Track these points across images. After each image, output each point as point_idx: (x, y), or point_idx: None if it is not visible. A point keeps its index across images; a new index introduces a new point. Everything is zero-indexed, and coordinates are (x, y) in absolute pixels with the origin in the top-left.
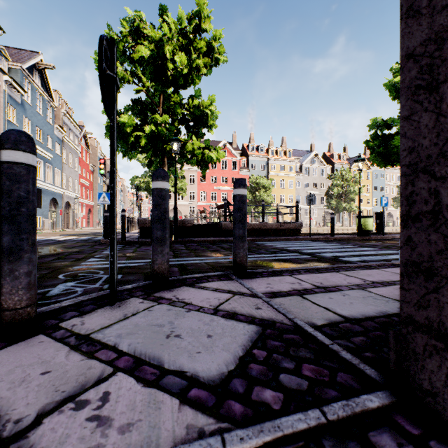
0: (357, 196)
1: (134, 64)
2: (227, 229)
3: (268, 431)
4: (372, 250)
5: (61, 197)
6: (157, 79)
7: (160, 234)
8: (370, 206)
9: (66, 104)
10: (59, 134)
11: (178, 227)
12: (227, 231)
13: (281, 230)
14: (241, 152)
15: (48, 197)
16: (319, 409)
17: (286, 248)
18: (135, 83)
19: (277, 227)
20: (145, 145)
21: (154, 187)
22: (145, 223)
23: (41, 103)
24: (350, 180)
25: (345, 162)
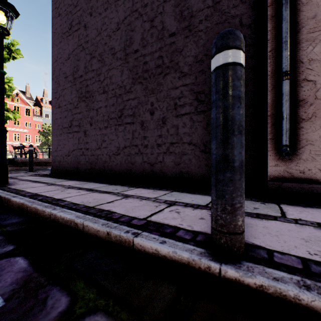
0: None
1: None
2: (23, 162)
3: (34, 175)
4: None
5: None
6: None
7: None
8: None
9: None
10: None
11: None
12: (23, 163)
13: None
14: (35, 102)
15: None
16: (40, 175)
17: None
18: None
19: None
20: None
21: None
22: None
23: None
24: None
25: None
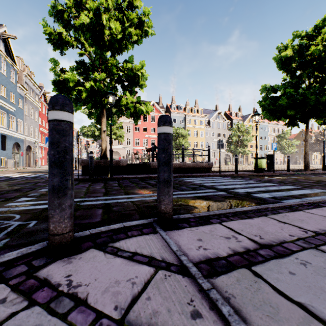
0: (248, 143)
1: (78, 32)
2: (155, 168)
3: None
4: (273, 185)
5: (23, 142)
6: (96, 43)
7: (58, 181)
8: (257, 150)
9: (28, 69)
10: (21, 92)
11: (115, 166)
12: (154, 169)
13: (197, 168)
14: (166, 109)
15: (11, 141)
16: None
17: (203, 184)
18: (78, 48)
19: (194, 165)
20: (86, 98)
21: (49, 118)
22: (87, 163)
23: (5, 66)
24: (244, 132)
25: (240, 118)
